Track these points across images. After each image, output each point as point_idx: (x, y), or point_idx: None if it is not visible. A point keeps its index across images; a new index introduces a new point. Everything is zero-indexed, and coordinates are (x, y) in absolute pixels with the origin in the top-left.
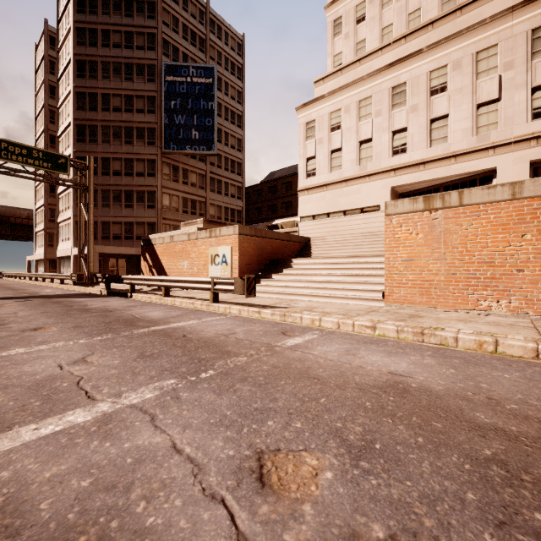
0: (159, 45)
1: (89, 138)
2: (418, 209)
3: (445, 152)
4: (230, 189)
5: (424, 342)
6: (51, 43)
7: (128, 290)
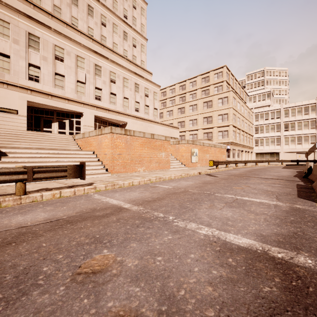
0: None
1: None
2: (123, 133)
3: (63, 95)
4: None
5: (161, 181)
6: None
7: None
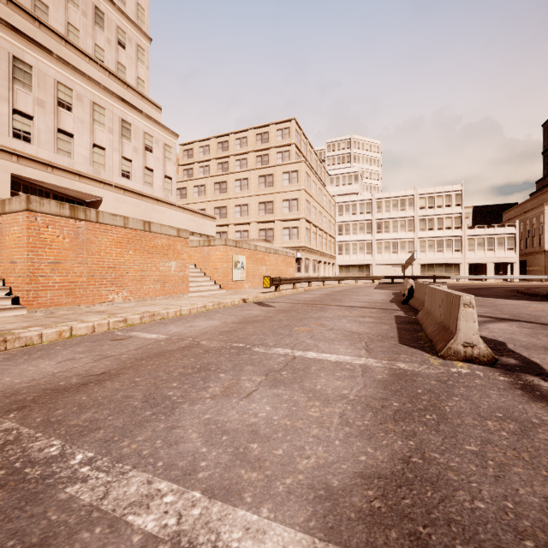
0: None
1: None
2: (65, 214)
3: None
4: None
5: (155, 320)
6: None
7: None
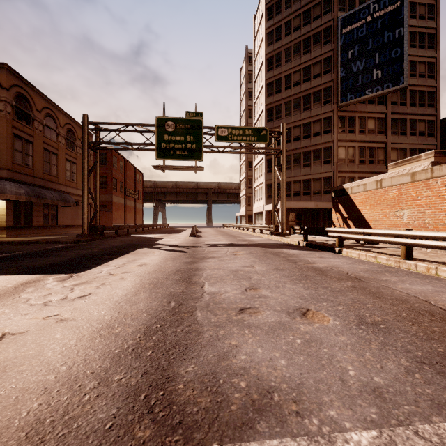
0: (335, 3)
1: (275, 116)
2: None
3: None
4: (417, 127)
5: None
6: (249, 61)
7: (327, 243)
